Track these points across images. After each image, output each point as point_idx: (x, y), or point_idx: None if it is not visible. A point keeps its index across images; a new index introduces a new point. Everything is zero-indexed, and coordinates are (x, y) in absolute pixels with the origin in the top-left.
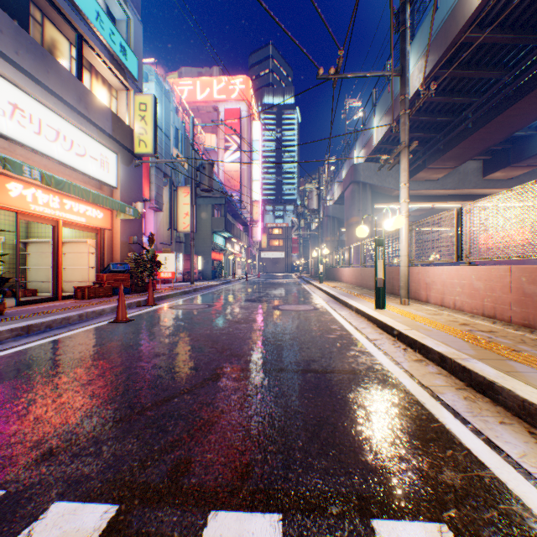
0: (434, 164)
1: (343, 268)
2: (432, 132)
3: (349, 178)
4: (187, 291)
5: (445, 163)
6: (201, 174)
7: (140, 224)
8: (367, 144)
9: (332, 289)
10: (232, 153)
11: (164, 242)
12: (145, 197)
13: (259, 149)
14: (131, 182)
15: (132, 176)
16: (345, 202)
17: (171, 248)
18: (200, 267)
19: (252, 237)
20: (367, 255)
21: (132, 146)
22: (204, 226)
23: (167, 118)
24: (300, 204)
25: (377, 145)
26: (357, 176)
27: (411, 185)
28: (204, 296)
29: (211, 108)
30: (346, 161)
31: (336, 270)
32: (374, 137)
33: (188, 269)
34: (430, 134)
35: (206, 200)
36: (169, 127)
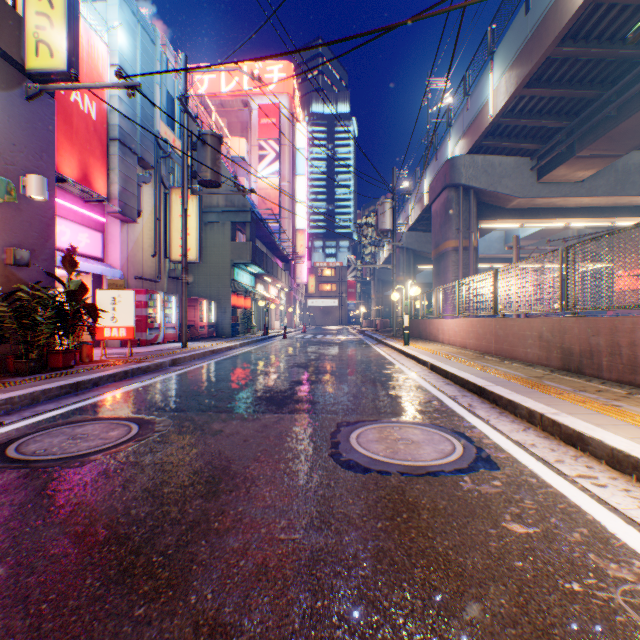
0: (592, 146)
1: (443, 320)
2: (596, 89)
3: (441, 181)
4: (151, 366)
5: (611, 144)
6: (199, 154)
7: (47, 226)
8: (475, 123)
9: (444, 360)
10: (268, 164)
11: (143, 275)
12: (96, 192)
13: (305, 161)
14: (13, 129)
15: (19, 117)
16: (432, 220)
17: (159, 287)
18: (212, 317)
19: (296, 278)
20: (472, 299)
21: (19, 51)
22: (219, 256)
23: (147, 67)
24: (366, 222)
25: (496, 118)
26: (455, 176)
27: (541, 189)
28: (177, 380)
29: (240, 103)
30: (432, 162)
31: (426, 323)
32: (491, 104)
33: (191, 321)
34: (592, 92)
35: (223, 216)
36: (152, 85)
